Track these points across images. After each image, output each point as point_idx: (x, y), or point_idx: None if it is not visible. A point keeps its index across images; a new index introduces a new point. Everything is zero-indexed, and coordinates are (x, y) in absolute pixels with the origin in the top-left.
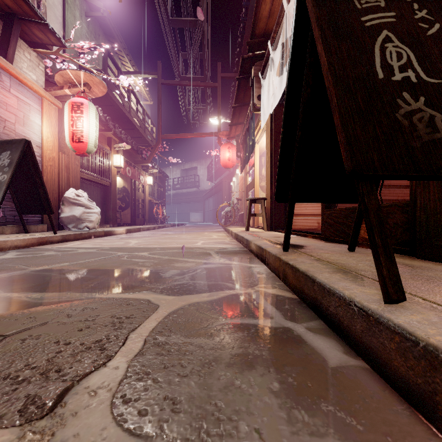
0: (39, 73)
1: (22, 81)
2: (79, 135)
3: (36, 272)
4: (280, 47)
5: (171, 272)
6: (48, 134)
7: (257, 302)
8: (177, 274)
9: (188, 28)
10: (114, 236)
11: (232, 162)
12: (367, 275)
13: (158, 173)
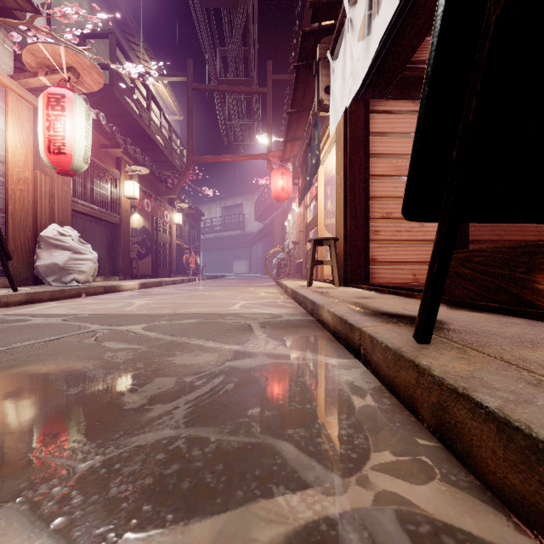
0: (4, 54)
1: None
2: (58, 142)
3: None
4: None
5: (153, 386)
6: (17, 143)
7: None
8: (162, 395)
9: (227, 11)
10: (118, 293)
11: (287, 193)
12: None
13: (190, 210)
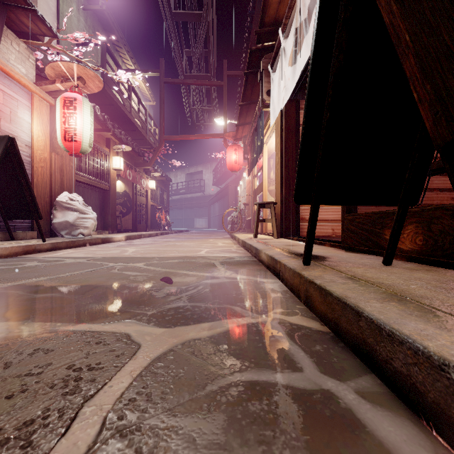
0: (29, 66)
1: (8, 74)
2: (71, 133)
3: (2, 290)
4: (293, 33)
5: (166, 290)
6: (39, 132)
7: (276, 339)
8: (172, 293)
9: (192, 23)
10: (111, 243)
11: (239, 165)
12: (436, 306)
13: (161, 177)
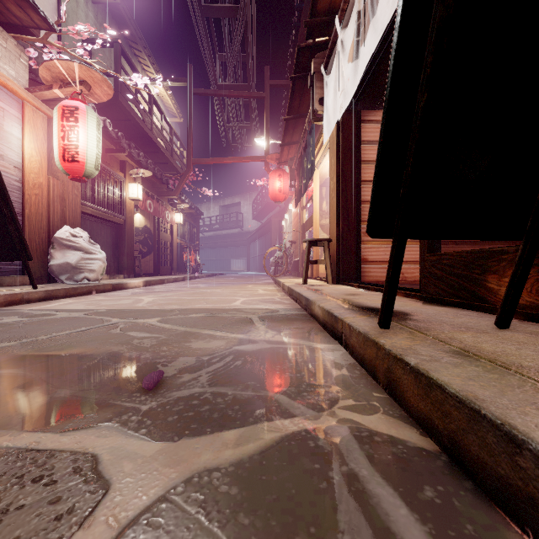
0: (20, 68)
1: None
2: (72, 151)
3: None
4: (354, 19)
5: (179, 363)
6: (32, 151)
7: (350, 471)
8: (187, 368)
9: (226, 20)
10: (125, 291)
11: (284, 194)
12: None
13: (190, 209)
